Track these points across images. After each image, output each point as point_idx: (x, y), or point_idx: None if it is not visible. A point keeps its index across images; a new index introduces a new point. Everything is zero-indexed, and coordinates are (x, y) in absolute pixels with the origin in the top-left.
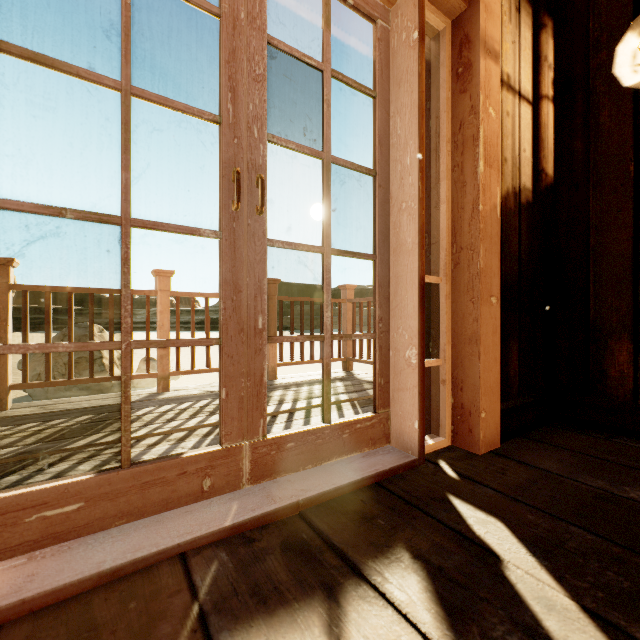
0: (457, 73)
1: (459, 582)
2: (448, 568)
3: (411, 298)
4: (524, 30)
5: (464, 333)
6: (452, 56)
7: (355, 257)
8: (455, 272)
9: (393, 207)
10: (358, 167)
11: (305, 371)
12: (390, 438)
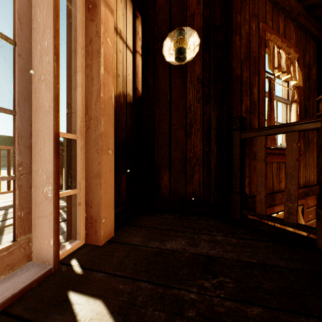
0: (88, 7)
1: None
2: None
3: (48, 148)
4: (129, 13)
5: (93, 171)
6: None
7: None
8: (87, 133)
9: (34, 76)
10: None
11: (4, 197)
12: (32, 256)
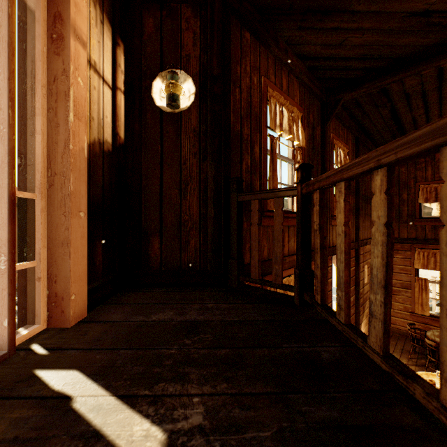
0: (52, 37)
1: (32, 438)
2: (24, 433)
3: (0, 211)
4: (107, 39)
5: (58, 239)
6: (48, 20)
7: None
8: (50, 191)
9: None
10: None
11: None
12: None
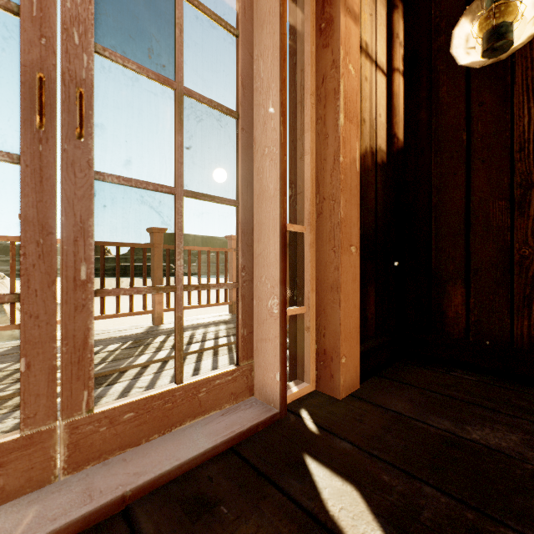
0: (320, 28)
1: None
2: None
3: (273, 246)
4: (380, 7)
5: (326, 281)
6: (316, 12)
7: (214, 201)
8: (318, 222)
9: (257, 152)
10: (218, 105)
11: (207, 311)
12: (254, 390)
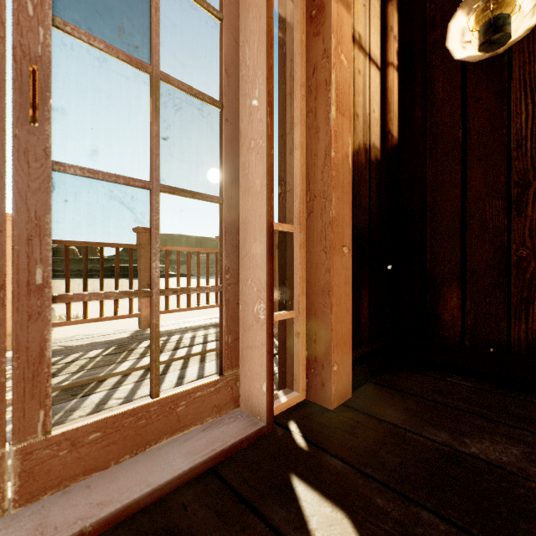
0: (311, 16)
1: None
2: None
3: (259, 246)
4: None
5: (317, 284)
6: None
7: (195, 197)
8: (309, 221)
9: (242, 146)
10: (199, 93)
11: (200, 313)
12: (239, 401)
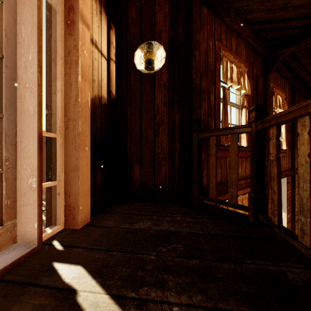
0: (67, 23)
1: None
2: None
3: (32, 145)
4: (103, 24)
5: (71, 166)
6: (64, 12)
7: None
8: (66, 132)
9: (19, 84)
10: None
11: None
12: (17, 239)
